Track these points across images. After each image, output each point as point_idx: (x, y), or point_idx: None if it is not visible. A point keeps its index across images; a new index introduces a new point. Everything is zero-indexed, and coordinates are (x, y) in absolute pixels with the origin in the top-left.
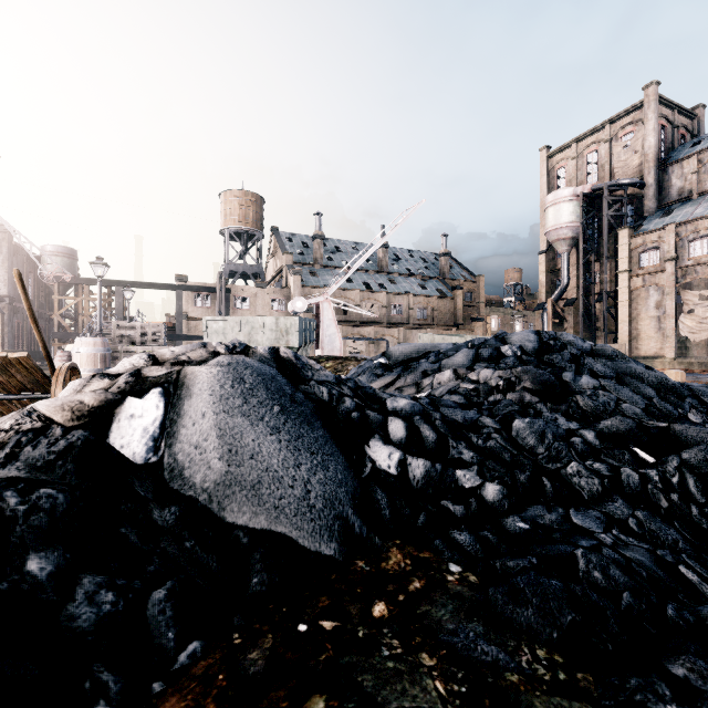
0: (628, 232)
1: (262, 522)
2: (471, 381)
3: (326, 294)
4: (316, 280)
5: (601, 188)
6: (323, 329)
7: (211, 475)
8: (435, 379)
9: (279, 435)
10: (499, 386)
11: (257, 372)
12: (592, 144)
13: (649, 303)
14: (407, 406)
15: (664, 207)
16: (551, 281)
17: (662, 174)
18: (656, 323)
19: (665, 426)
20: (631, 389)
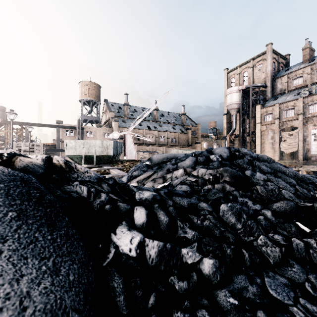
0: (260, 106)
1: None
2: (194, 176)
3: (128, 130)
4: (125, 124)
5: (249, 87)
6: (127, 146)
7: None
8: (173, 175)
9: (2, 245)
10: (210, 179)
11: (1, 179)
12: (245, 68)
13: (269, 137)
14: (150, 197)
15: (274, 96)
16: (228, 127)
17: (273, 82)
18: (271, 145)
19: (311, 205)
20: (283, 180)
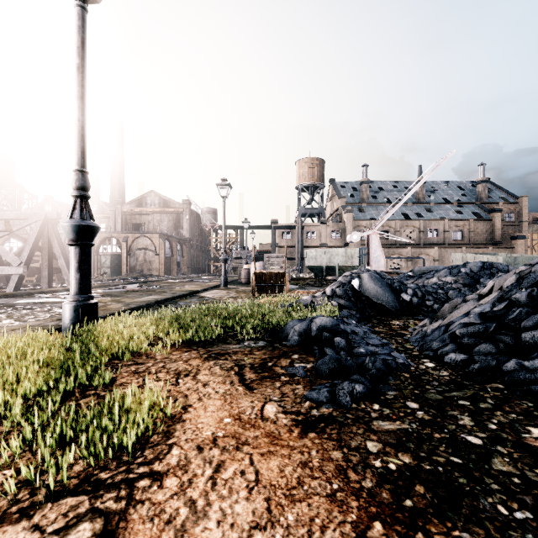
0: None
1: (380, 302)
2: (442, 281)
3: (374, 229)
4: (364, 215)
5: None
6: (371, 252)
7: (370, 293)
8: (429, 281)
9: (381, 288)
10: (451, 282)
11: (374, 276)
12: None
13: None
14: (414, 286)
15: None
16: None
17: None
18: None
19: None
20: None
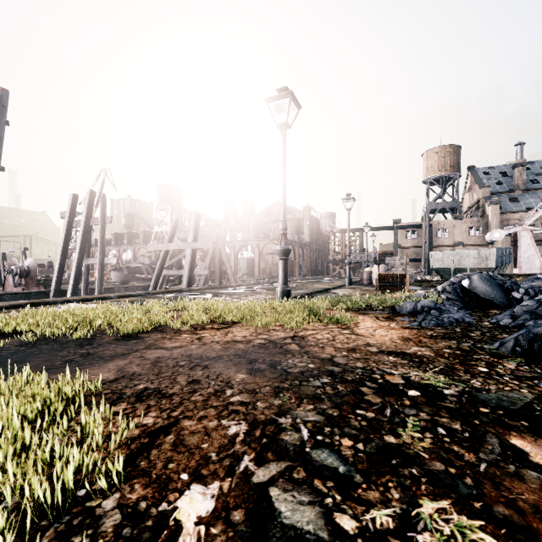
0: None
1: (487, 298)
2: None
3: (524, 225)
4: (517, 205)
5: None
6: (520, 252)
7: (478, 290)
8: None
9: (489, 287)
10: None
11: (484, 277)
12: None
13: None
14: (527, 286)
15: None
16: None
17: None
18: None
19: None
20: None
